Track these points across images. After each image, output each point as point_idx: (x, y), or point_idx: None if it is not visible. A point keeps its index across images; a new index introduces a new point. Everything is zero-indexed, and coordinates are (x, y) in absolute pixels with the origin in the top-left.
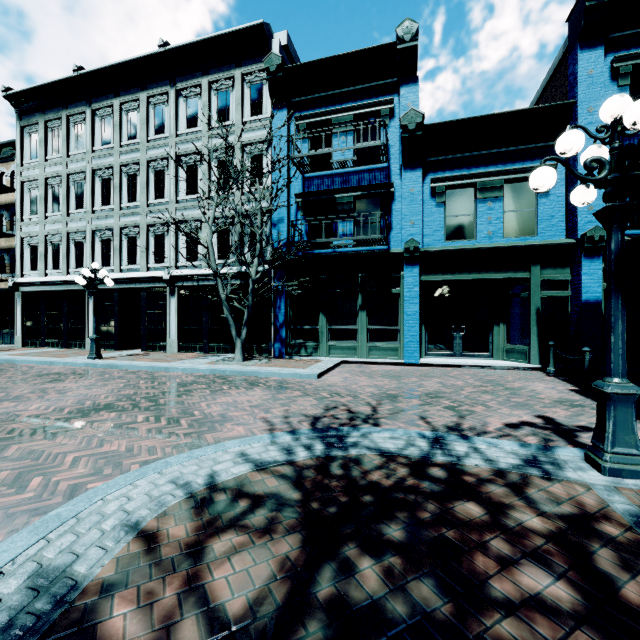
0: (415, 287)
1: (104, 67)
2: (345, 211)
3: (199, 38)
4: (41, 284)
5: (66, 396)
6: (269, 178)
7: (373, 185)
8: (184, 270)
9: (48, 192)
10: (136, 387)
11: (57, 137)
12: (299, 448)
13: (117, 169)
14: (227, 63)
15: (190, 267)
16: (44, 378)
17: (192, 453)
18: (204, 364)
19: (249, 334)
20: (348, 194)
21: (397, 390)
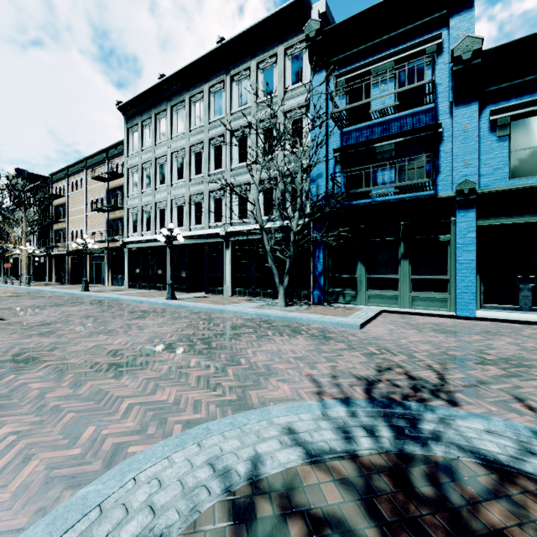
0: (470, 233)
1: (178, 70)
2: (385, 159)
3: (248, 27)
4: (139, 242)
5: (143, 332)
6: (308, 138)
7: (417, 128)
8: (236, 227)
9: (143, 174)
10: (195, 327)
11: (149, 132)
12: (359, 431)
13: (187, 149)
14: (271, 43)
15: (241, 224)
16: (133, 314)
17: (235, 419)
18: (252, 308)
19: (290, 281)
20: (388, 142)
21: (460, 350)
